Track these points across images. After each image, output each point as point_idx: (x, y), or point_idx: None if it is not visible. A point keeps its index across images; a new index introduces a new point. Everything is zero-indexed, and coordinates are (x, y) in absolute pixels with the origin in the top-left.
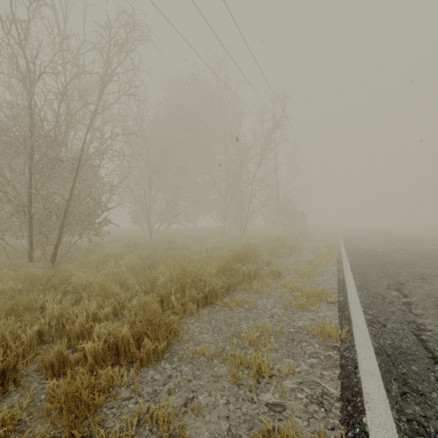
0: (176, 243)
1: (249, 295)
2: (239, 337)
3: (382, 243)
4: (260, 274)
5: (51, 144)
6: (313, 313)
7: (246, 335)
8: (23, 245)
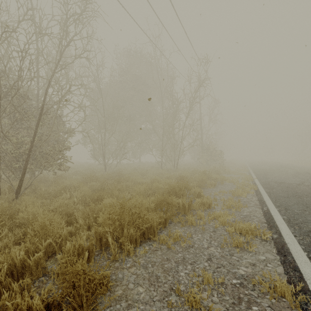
0: (124, 175)
1: (184, 229)
2: (177, 293)
3: (287, 175)
4: (193, 205)
5: (15, 94)
6: (252, 255)
7: (185, 289)
8: (3, 177)
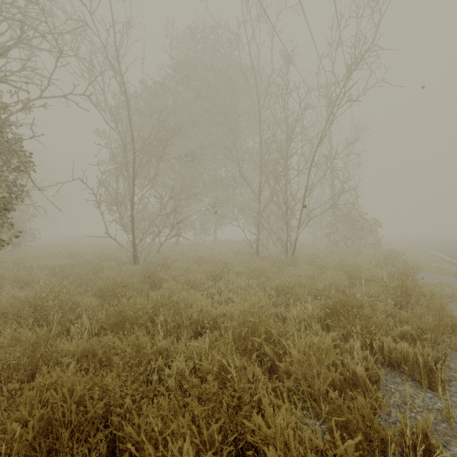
0: (163, 281)
1: None
2: None
3: None
4: None
5: None
6: None
7: None
8: None
